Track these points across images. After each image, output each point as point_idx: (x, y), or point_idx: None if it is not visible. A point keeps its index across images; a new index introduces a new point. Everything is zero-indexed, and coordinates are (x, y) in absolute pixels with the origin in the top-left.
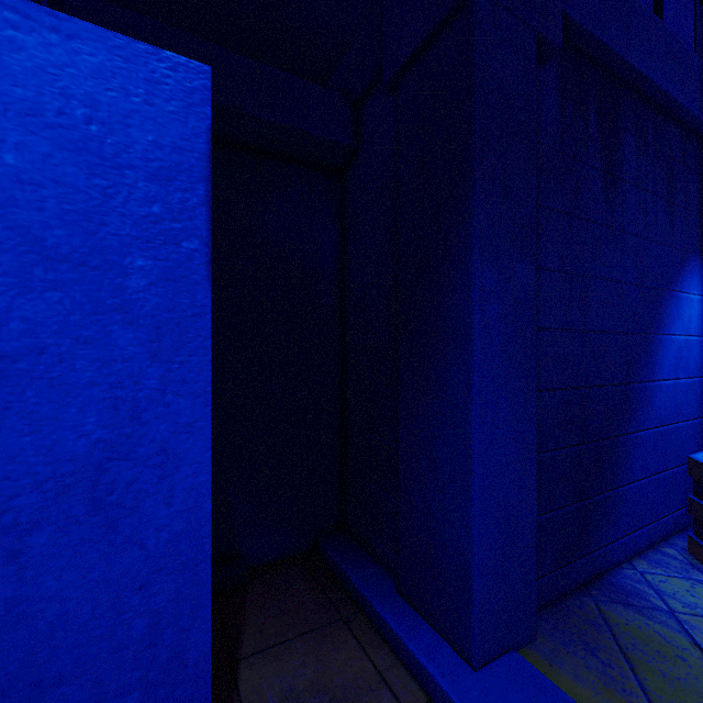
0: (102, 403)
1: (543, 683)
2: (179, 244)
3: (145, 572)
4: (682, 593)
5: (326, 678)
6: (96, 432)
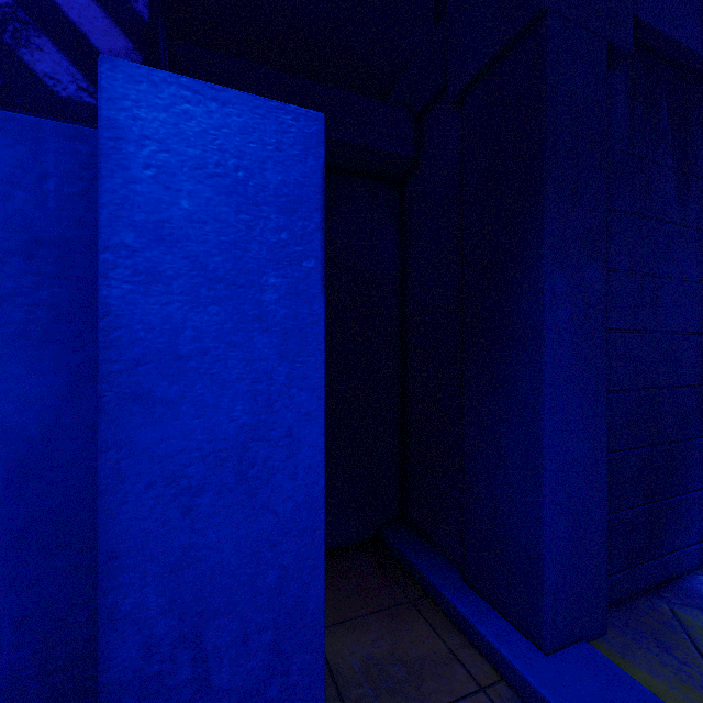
0: (246, 395)
1: (616, 673)
2: (300, 264)
3: (276, 534)
4: None
5: (402, 650)
6: (242, 417)
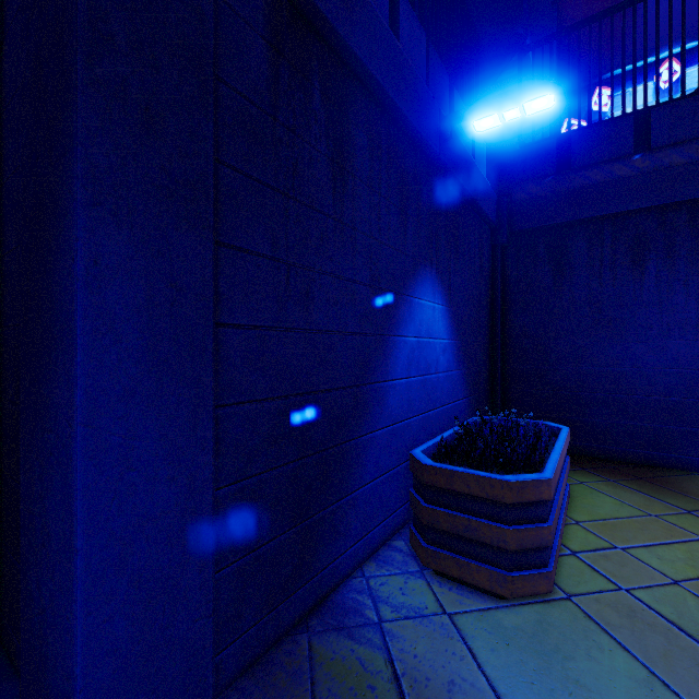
0: None
1: None
2: None
3: None
4: (396, 594)
5: None
6: None
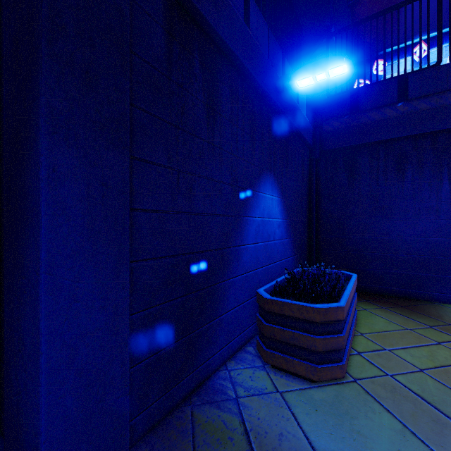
0: None
1: None
2: None
3: None
4: (247, 380)
5: None
6: None
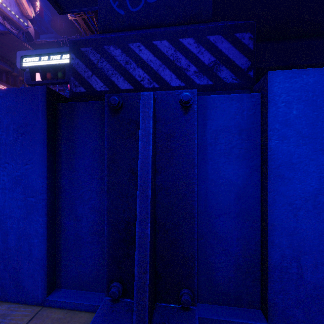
0: (316, 177)
1: None
2: None
3: None
4: None
5: None
6: (314, 185)
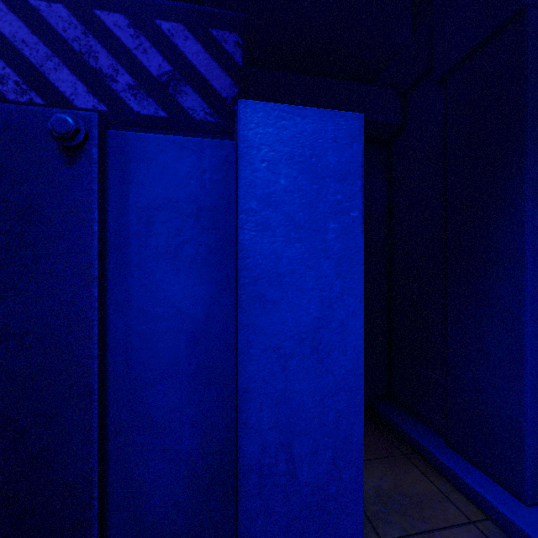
0: (316, 298)
1: None
2: (349, 214)
3: (334, 388)
4: None
5: (403, 487)
6: (314, 313)
